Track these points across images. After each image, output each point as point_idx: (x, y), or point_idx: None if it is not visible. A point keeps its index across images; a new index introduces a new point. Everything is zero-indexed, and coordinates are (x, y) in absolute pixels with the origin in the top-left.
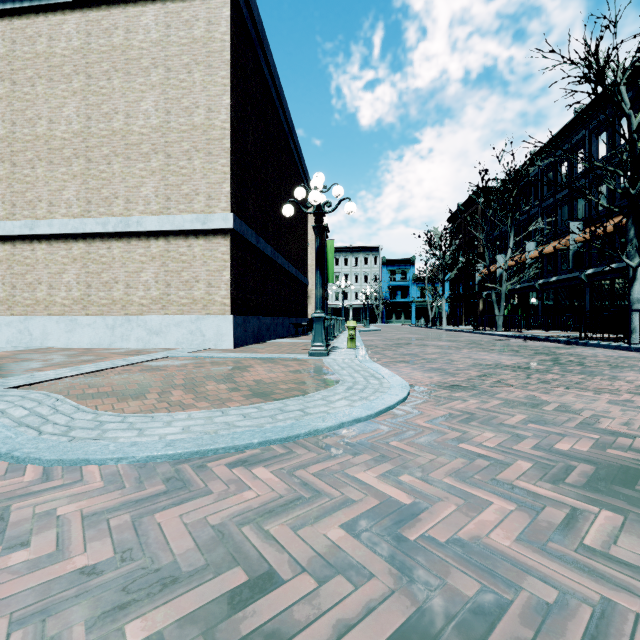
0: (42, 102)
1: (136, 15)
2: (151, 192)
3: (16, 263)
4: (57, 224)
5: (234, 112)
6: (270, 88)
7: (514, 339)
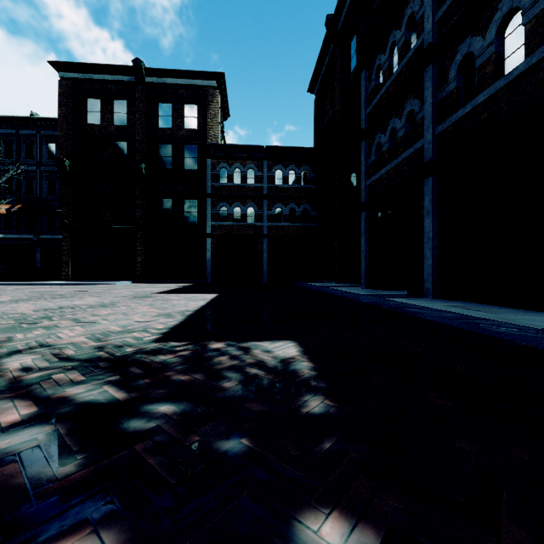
0: None
1: None
2: None
3: None
4: None
5: None
6: None
7: None
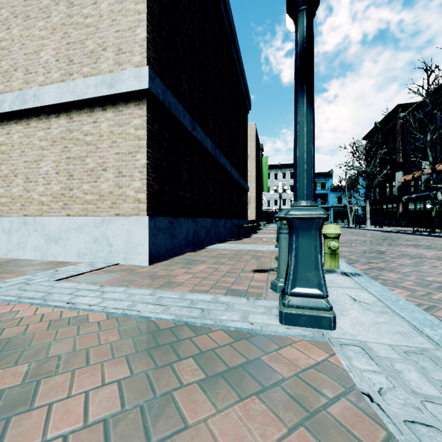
0: None
1: None
2: (51, 56)
3: None
4: None
5: None
6: None
7: None
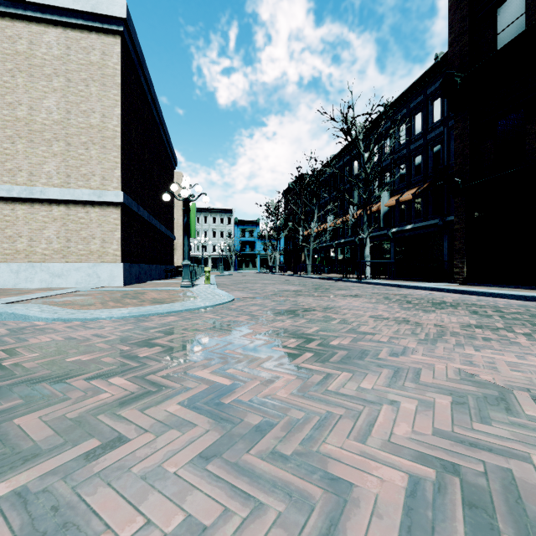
0: None
1: (39, 32)
2: (53, 169)
3: None
4: None
5: (123, 119)
6: (147, 95)
7: (313, 279)
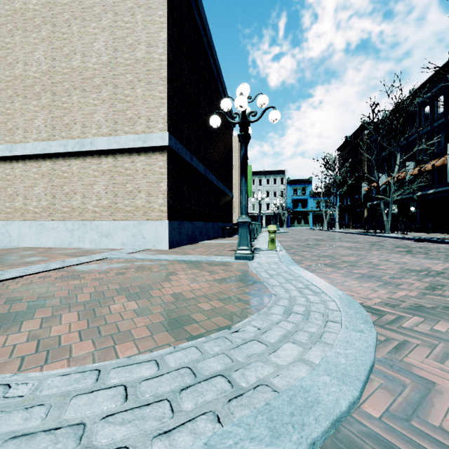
0: (19, 49)
1: None
2: (102, 117)
3: (0, 179)
4: (29, 147)
5: (170, 47)
6: (202, 37)
7: (406, 240)
